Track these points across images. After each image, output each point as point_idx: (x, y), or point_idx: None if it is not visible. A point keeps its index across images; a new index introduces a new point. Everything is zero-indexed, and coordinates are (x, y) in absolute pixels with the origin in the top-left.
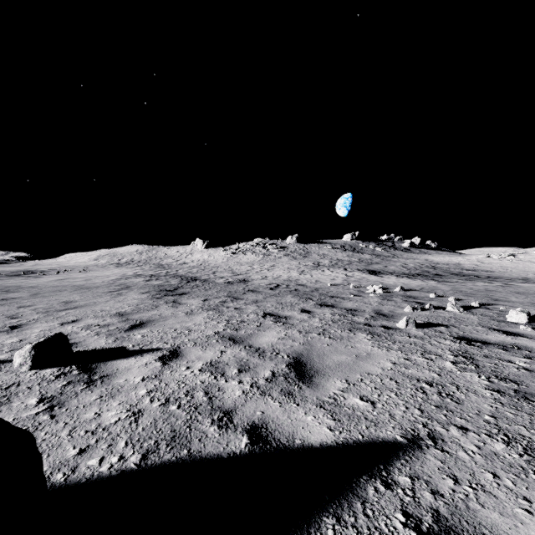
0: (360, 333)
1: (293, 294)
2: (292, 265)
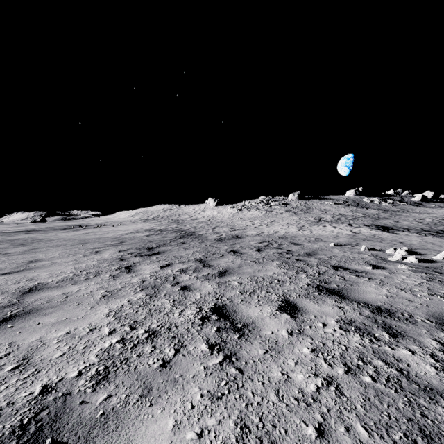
0: None
1: (282, 260)
2: (292, 220)
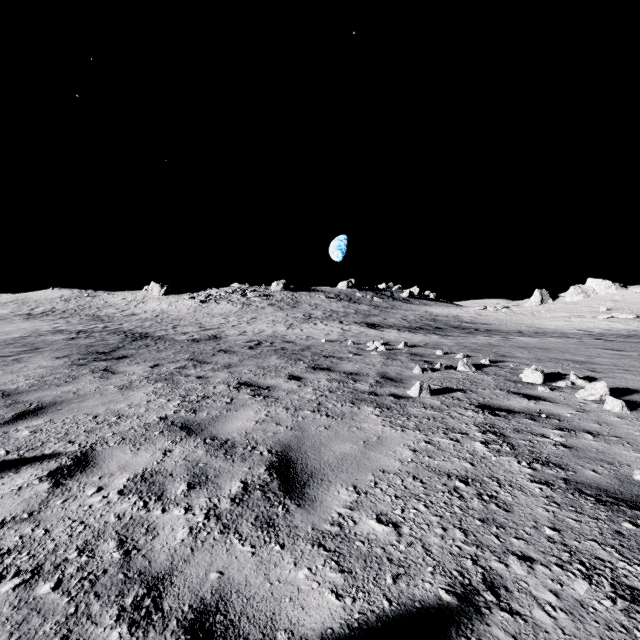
0: (366, 406)
1: (279, 354)
2: (278, 317)
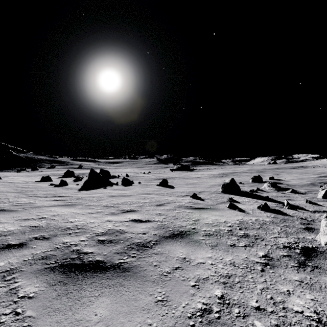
0: None
1: None
2: None
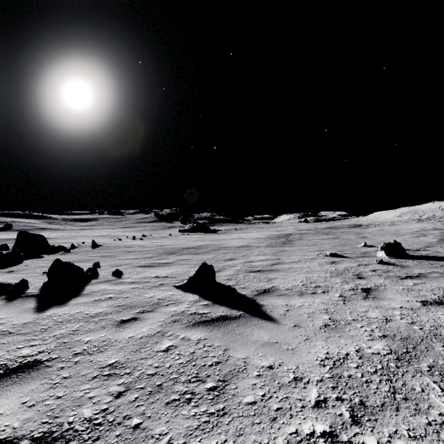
0: None
1: None
2: None
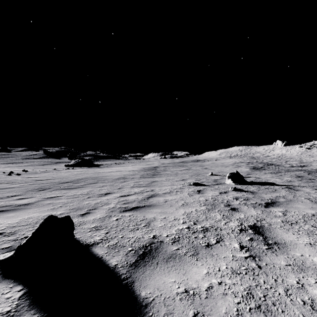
0: None
1: None
2: None
